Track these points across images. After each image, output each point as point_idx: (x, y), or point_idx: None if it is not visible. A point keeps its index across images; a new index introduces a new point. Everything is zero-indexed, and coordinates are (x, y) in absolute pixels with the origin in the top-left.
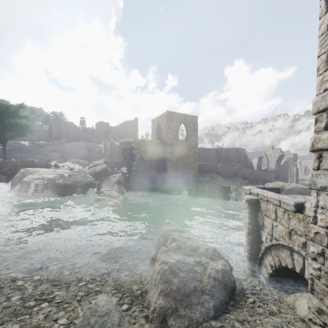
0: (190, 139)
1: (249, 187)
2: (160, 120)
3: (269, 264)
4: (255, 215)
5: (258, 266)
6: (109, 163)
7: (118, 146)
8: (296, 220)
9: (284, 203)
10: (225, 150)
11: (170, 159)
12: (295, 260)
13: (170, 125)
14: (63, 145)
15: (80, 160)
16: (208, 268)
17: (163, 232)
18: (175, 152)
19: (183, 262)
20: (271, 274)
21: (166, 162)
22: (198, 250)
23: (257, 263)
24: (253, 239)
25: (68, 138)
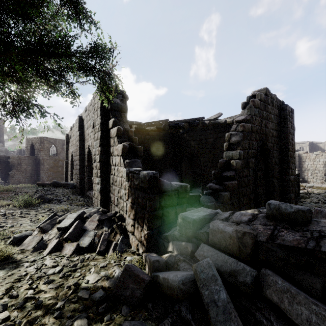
0: (60, 155)
1: None
2: (34, 141)
3: None
4: None
5: None
6: None
7: None
8: None
9: None
10: None
11: (43, 169)
12: None
13: (43, 146)
14: None
15: None
16: None
17: None
18: (46, 164)
19: None
20: None
21: (39, 171)
22: None
23: None
24: None
25: None
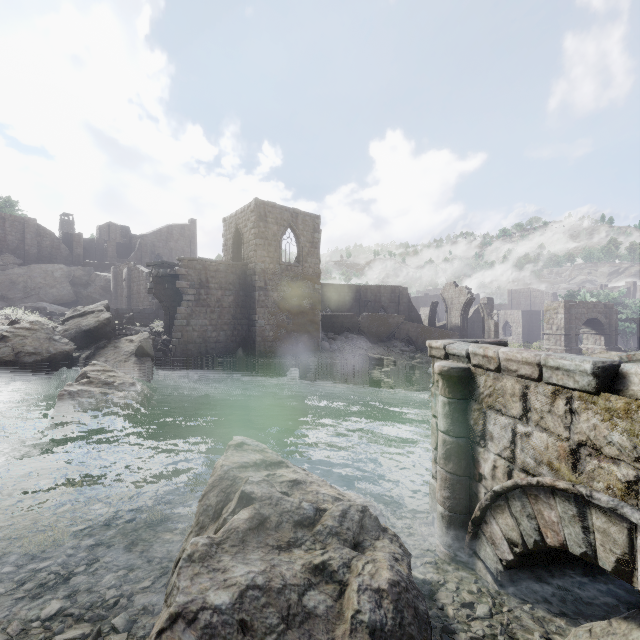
0: (306, 261)
1: (445, 342)
2: (242, 219)
3: (503, 536)
4: (463, 409)
5: (471, 539)
6: (125, 312)
7: (146, 276)
8: (599, 414)
9: (556, 369)
10: (373, 290)
11: (264, 301)
12: (598, 533)
13: (263, 229)
14: (8, 272)
15: (53, 306)
16: (351, 590)
17: (219, 475)
18: (273, 289)
19: (267, 589)
20: (510, 565)
21: (254, 309)
22: (320, 520)
23: (467, 533)
24: (457, 470)
25: (23, 256)
